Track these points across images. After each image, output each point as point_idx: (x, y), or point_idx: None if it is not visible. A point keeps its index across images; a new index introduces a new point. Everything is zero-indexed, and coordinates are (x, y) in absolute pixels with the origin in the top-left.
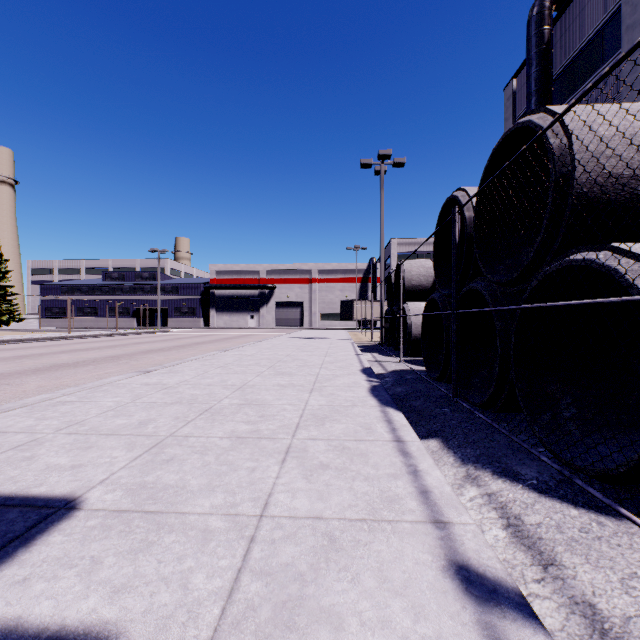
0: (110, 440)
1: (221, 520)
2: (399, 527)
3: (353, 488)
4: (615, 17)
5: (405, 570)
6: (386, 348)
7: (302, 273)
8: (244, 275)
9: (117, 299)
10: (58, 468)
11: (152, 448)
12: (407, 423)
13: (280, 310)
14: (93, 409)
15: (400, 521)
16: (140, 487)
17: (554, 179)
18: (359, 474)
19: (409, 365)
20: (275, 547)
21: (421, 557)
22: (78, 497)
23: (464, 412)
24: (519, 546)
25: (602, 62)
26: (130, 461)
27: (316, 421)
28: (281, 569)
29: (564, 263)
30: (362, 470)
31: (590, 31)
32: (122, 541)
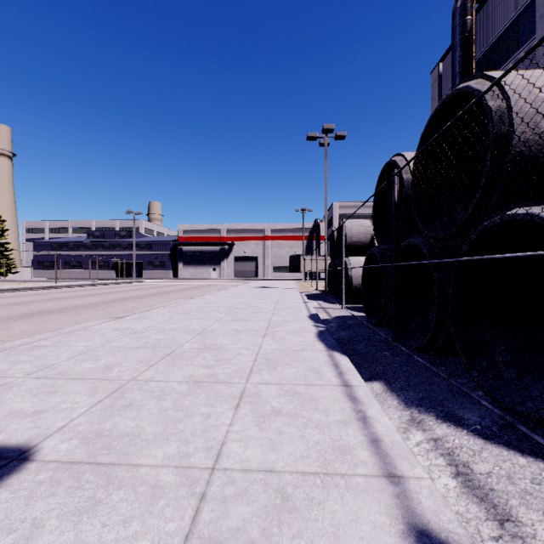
0: (75, 384)
1: (172, 473)
2: (353, 482)
3: (305, 436)
4: (530, 7)
5: (362, 536)
6: (329, 296)
7: (257, 232)
8: (207, 233)
9: (99, 254)
10: (20, 414)
11: (113, 393)
12: (353, 367)
13: (238, 263)
14: (65, 353)
15: (353, 475)
16: (96, 435)
17: (493, 139)
18: (310, 421)
19: (350, 311)
20: (226, 507)
21: (378, 519)
22: (33, 446)
23: (403, 355)
24: (471, 497)
25: (518, 47)
26: (90, 407)
27: (268, 365)
28: (231, 535)
29: (503, 218)
30: (313, 416)
31: (507, 20)
32: (68, 499)
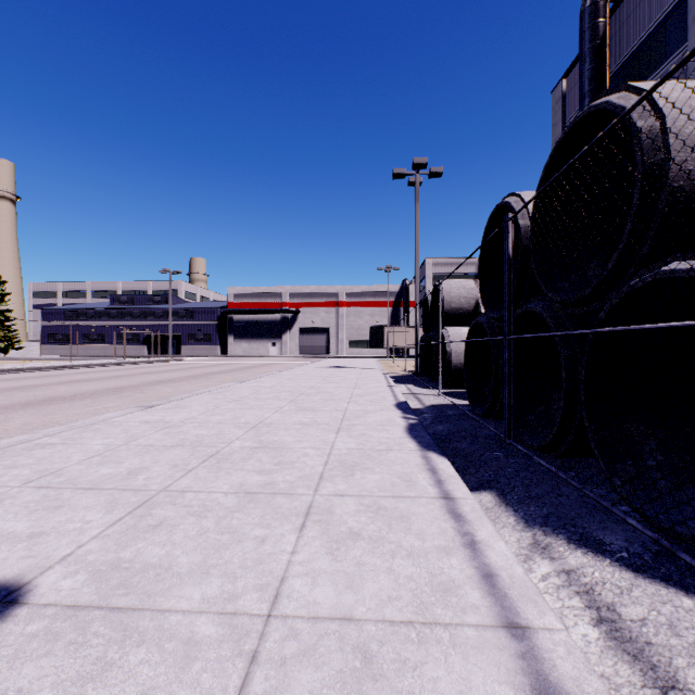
0: (87, 496)
1: (213, 623)
2: (460, 636)
3: (393, 569)
4: (680, 6)
5: None
6: (422, 379)
7: (328, 296)
8: (265, 298)
9: (126, 325)
10: (11, 538)
11: (138, 508)
12: (455, 473)
13: (304, 337)
14: (76, 454)
15: (461, 625)
16: (111, 568)
17: (642, 170)
18: (400, 547)
19: (449, 398)
20: (285, 672)
21: (497, 691)
22: (25, 584)
23: (520, 457)
24: (620, 654)
25: (665, 58)
26: (106, 527)
27: (344, 470)
28: None
29: (657, 275)
30: (404, 541)
31: (651, 23)
32: (68, 661)
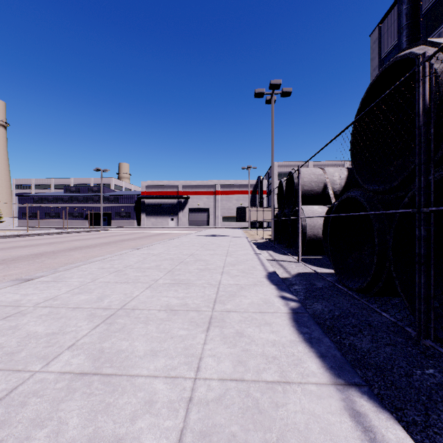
0: None
1: None
2: None
3: None
4: None
5: None
6: (277, 245)
7: (208, 187)
8: (166, 189)
9: (74, 206)
10: None
11: None
12: None
13: (192, 214)
14: None
15: None
16: None
17: None
18: None
19: (309, 266)
20: None
21: None
22: None
23: None
24: None
25: None
26: None
27: None
28: None
29: None
30: None
31: None
32: None
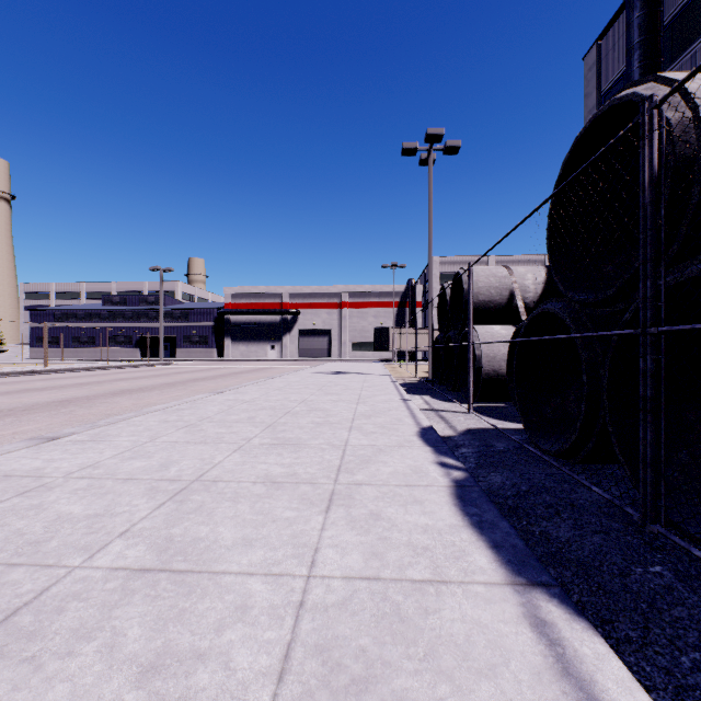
0: None
1: None
2: None
3: None
4: None
5: None
6: (438, 387)
7: (330, 296)
8: (263, 299)
9: (118, 326)
10: None
11: None
12: None
13: (305, 339)
14: None
15: None
16: None
17: None
18: None
19: (486, 419)
20: None
21: None
22: None
23: None
24: None
25: None
26: None
27: None
28: None
29: None
30: None
31: None
32: None
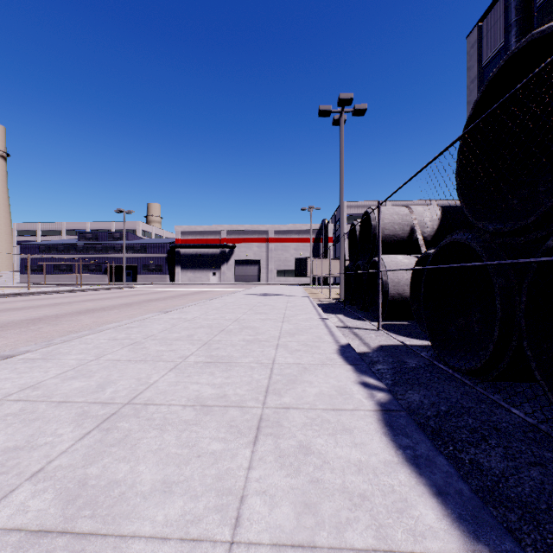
0: None
1: None
2: None
3: None
4: None
5: None
6: (349, 307)
7: (260, 233)
8: (206, 235)
9: (90, 257)
10: None
11: None
12: None
13: (239, 267)
14: None
15: None
16: None
17: None
18: None
19: (394, 335)
20: None
21: None
22: None
23: None
24: None
25: None
26: None
27: None
28: None
29: None
30: None
31: None
32: None
